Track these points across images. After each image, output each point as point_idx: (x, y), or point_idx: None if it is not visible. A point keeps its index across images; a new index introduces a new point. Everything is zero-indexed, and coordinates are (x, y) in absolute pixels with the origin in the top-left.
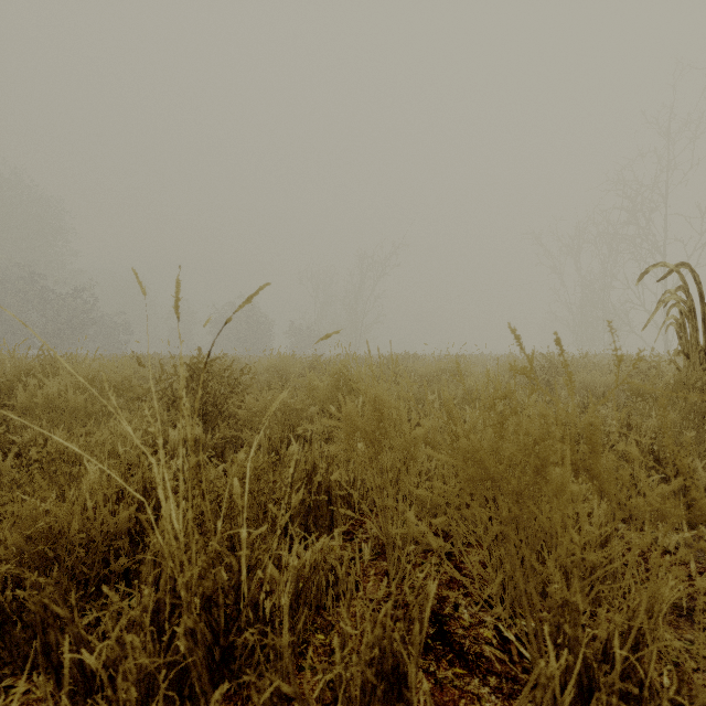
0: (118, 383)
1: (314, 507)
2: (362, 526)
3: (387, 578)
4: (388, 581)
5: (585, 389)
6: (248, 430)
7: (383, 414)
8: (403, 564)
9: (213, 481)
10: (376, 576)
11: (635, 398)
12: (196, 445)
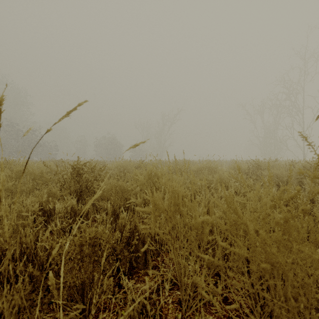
0: (36, 175)
1: (135, 251)
2: (164, 262)
3: (180, 306)
4: (181, 309)
5: (276, 178)
6: (102, 201)
7: (178, 200)
8: (191, 298)
9: (76, 234)
10: (173, 304)
11: (314, 184)
12: (72, 210)
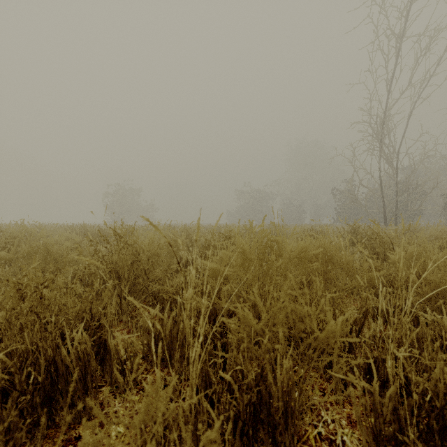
0: None
1: None
2: None
3: None
4: None
5: None
6: None
7: None
8: None
9: None
10: None
11: None
12: None
